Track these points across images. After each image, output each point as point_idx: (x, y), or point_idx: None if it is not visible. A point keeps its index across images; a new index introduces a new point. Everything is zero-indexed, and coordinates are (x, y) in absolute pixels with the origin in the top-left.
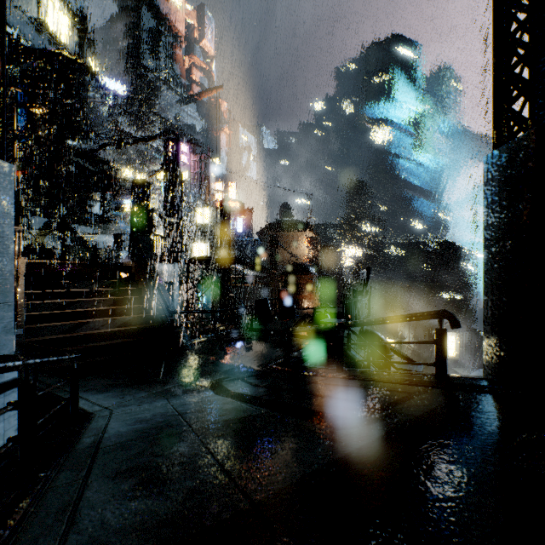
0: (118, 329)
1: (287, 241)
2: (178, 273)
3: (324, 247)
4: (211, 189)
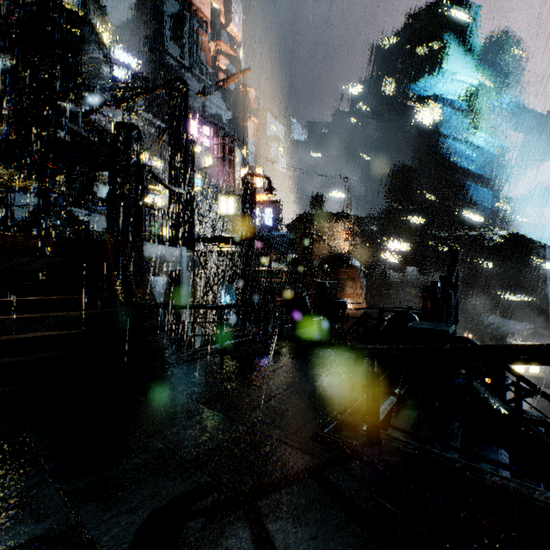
0: (46, 333)
1: (321, 234)
2: (187, 261)
3: (364, 241)
4: (236, 176)
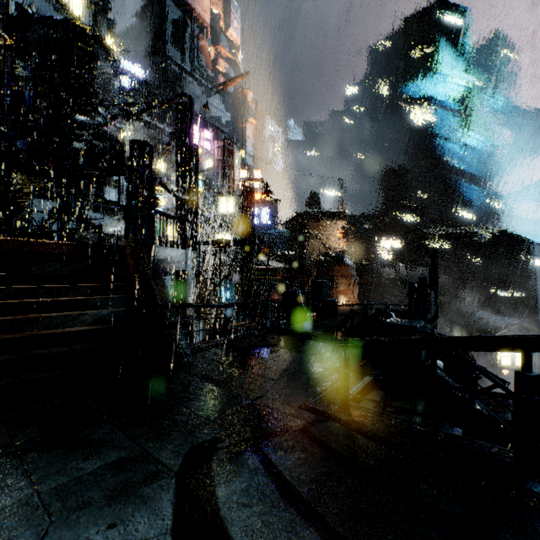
0: (84, 328)
1: (317, 232)
2: (192, 261)
3: (358, 238)
4: (236, 177)
